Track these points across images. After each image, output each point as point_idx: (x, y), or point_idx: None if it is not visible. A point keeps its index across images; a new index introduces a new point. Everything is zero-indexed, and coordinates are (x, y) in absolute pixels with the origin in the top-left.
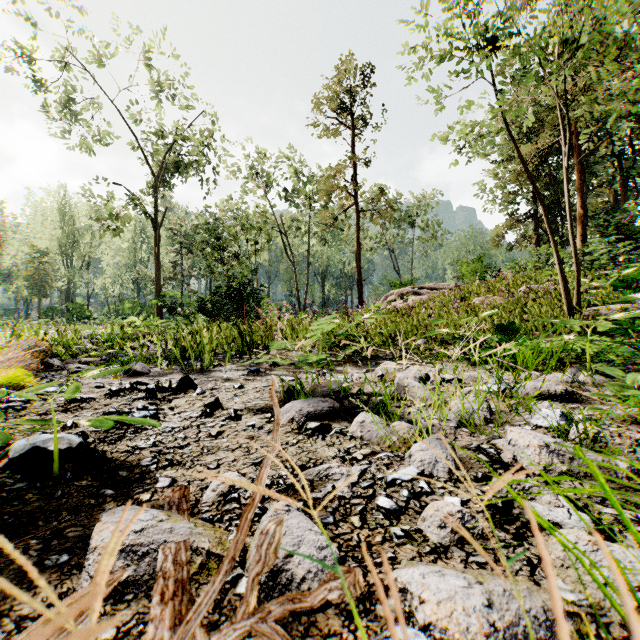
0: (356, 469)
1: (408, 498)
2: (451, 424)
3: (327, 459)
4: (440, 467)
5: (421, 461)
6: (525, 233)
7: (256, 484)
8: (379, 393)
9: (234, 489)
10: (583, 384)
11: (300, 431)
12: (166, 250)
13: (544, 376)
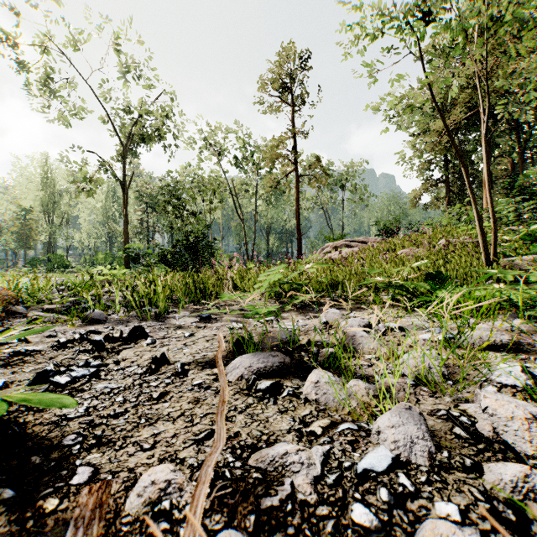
0: (317, 453)
1: (389, 504)
2: (408, 381)
3: (281, 434)
4: (418, 451)
5: (394, 442)
6: (438, 195)
7: (187, 521)
8: (326, 342)
9: (165, 494)
10: (521, 332)
11: (249, 392)
12: (134, 209)
13: (482, 324)
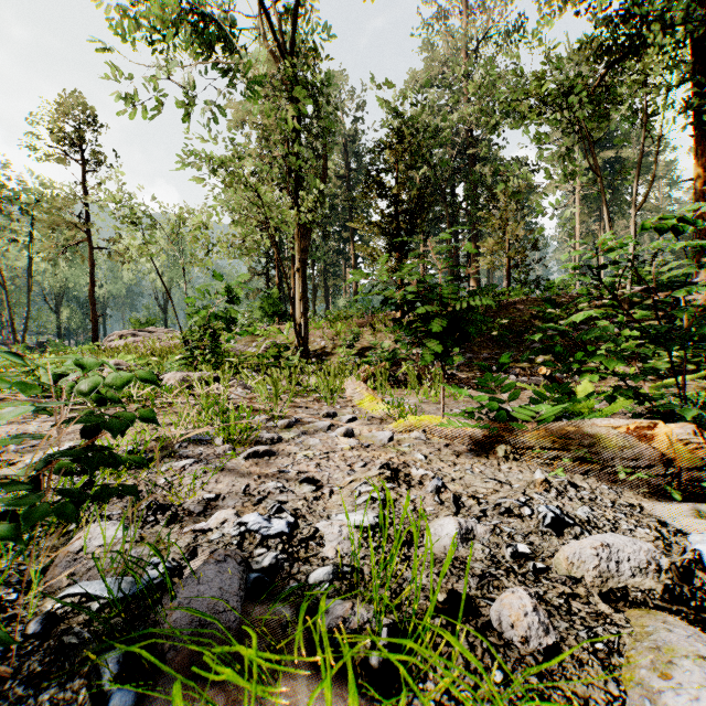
0: None
1: None
2: None
3: None
4: None
5: None
6: (265, 285)
7: None
8: None
9: None
10: None
11: None
12: None
13: None
